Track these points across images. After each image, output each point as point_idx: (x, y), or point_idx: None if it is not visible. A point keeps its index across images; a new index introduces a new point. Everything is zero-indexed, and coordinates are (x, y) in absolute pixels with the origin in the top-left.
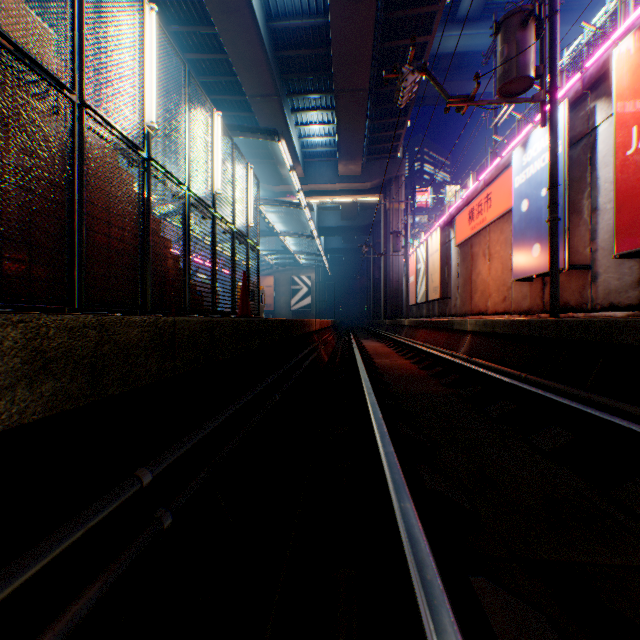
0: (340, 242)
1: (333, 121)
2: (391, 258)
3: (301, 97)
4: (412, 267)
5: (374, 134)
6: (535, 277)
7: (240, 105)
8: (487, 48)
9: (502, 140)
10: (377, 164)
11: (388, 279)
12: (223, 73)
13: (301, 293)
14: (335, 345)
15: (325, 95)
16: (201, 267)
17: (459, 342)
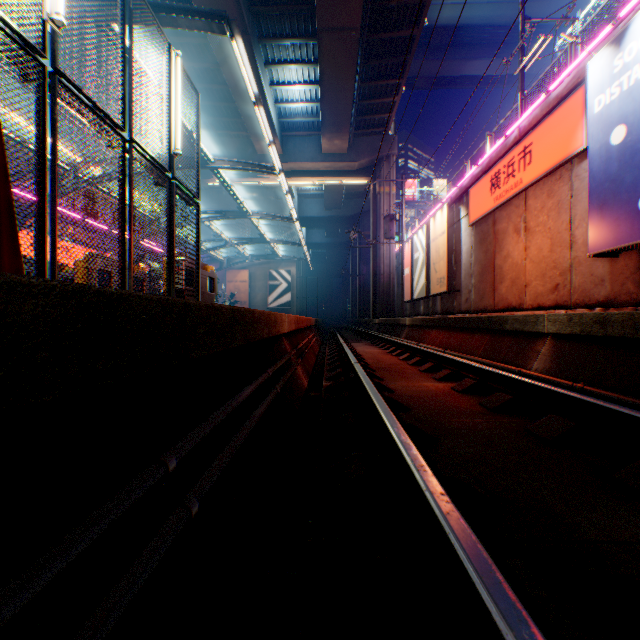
0: (323, 236)
1: (316, 81)
2: (381, 248)
3: (276, 42)
4: (407, 258)
5: (364, 101)
6: (626, 250)
7: (201, 53)
8: (484, 21)
9: (575, 41)
10: (366, 141)
11: (378, 272)
12: (175, 2)
13: (280, 289)
14: (319, 351)
15: (306, 41)
16: (162, 257)
17: (524, 351)
